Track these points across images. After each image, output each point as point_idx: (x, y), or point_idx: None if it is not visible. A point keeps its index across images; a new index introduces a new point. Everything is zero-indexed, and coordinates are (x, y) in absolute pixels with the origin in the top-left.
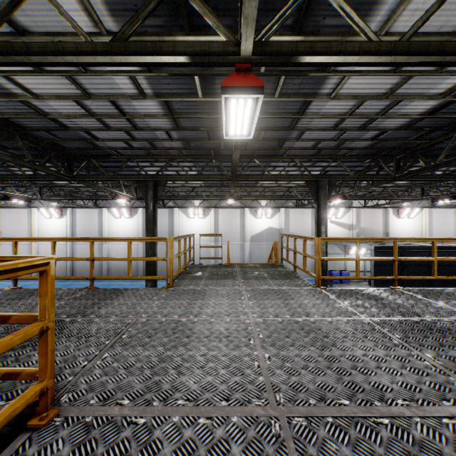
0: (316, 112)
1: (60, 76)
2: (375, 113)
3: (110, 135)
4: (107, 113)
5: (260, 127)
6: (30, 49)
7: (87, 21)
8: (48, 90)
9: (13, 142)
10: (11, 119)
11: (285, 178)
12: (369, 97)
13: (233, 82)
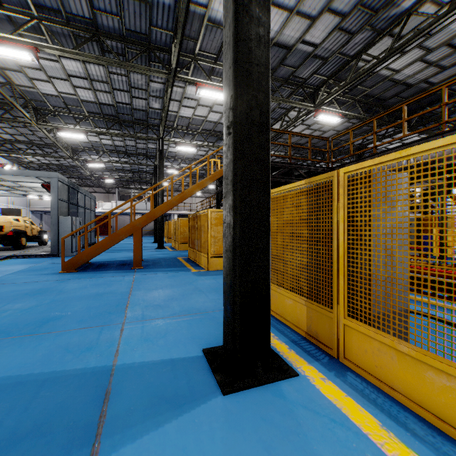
0: (407, 76)
1: (300, 125)
2: (453, 51)
3: (328, 134)
4: (320, 127)
5: (390, 96)
6: (284, 129)
7: (297, 112)
8: (300, 130)
9: (302, 152)
10: (297, 143)
11: (454, 111)
12: (419, 58)
13: (315, 115)
